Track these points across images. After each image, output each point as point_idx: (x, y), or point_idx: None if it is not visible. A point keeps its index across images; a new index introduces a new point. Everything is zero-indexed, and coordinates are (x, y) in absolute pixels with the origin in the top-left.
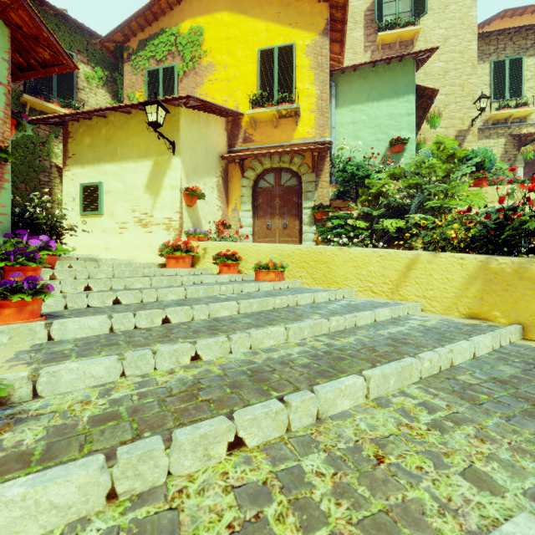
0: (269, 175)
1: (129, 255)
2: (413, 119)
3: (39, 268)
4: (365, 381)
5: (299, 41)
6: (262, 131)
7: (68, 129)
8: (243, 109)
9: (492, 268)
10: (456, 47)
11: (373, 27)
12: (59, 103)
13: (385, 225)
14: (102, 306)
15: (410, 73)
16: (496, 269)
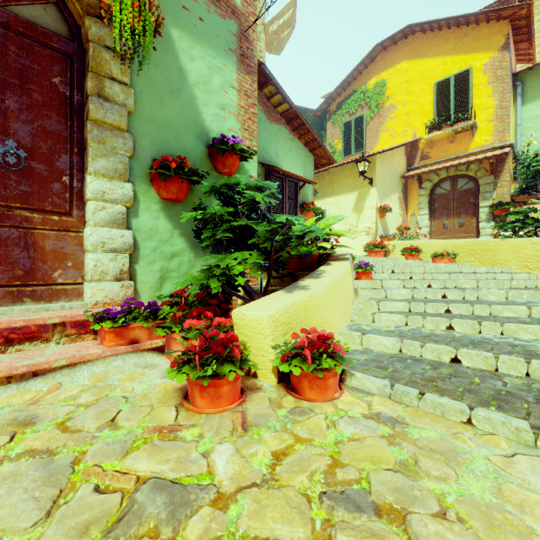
0: (445, 182)
1: None
2: None
3: None
4: (477, 282)
5: (476, 63)
6: (438, 148)
7: None
8: (420, 133)
9: None
10: None
11: None
12: None
13: None
14: None
15: None
16: None
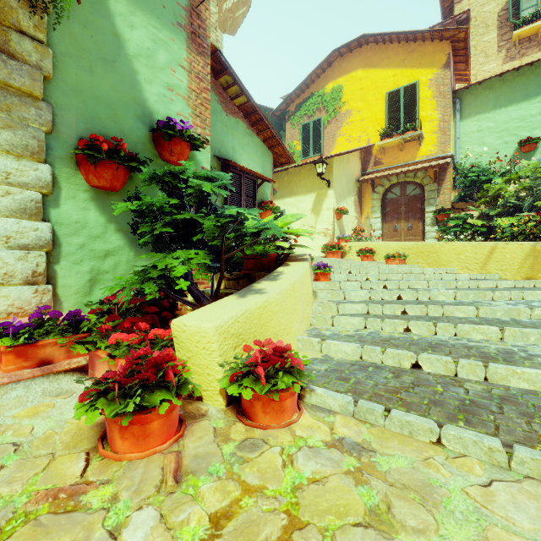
0: (395, 188)
1: None
2: None
3: None
4: (428, 283)
5: (422, 78)
6: (390, 155)
7: None
8: (374, 140)
9: (537, 249)
10: None
11: (508, 25)
12: None
13: (498, 223)
14: None
15: None
16: (539, 249)
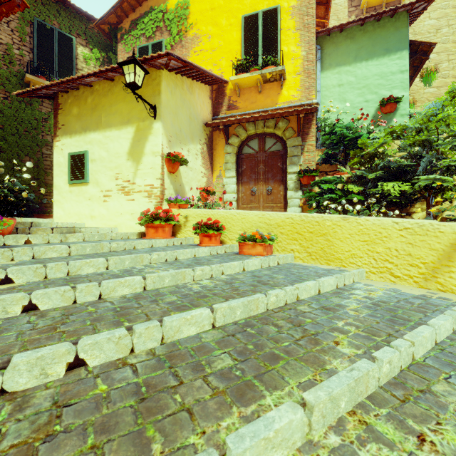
0: (253, 141)
1: (112, 223)
2: (406, 76)
3: None
4: None
5: (284, 3)
6: (246, 97)
7: (58, 101)
8: (227, 76)
9: None
10: (448, 2)
11: None
12: None
13: (386, 188)
14: (2, 317)
15: (404, 28)
16: None
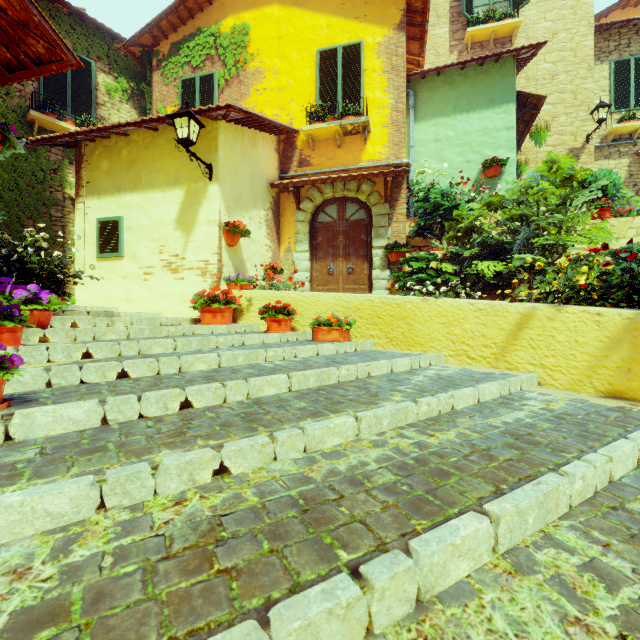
0: (331, 206)
1: (155, 307)
2: (513, 134)
3: (19, 329)
4: (490, 523)
5: (369, 38)
6: (322, 152)
7: (81, 152)
8: (298, 124)
9: None
10: (566, 43)
11: (460, 21)
12: (74, 121)
13: (480, 268)
14: (102, 381)
15: (510, 77)
16: None
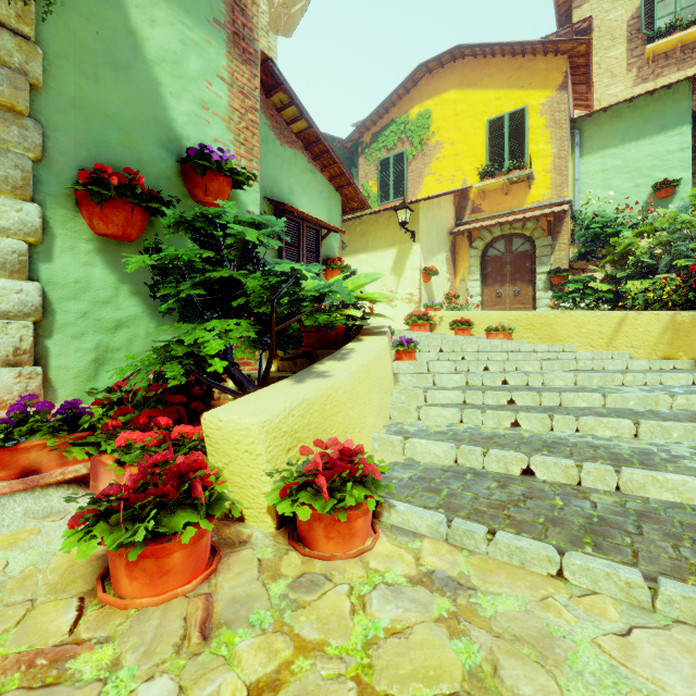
0: (499, 242)
1: None
2: (688, 154)
3: None
4: (541, 363)
5: (533, 102)
6: (492, 200)
7: None
8: (471, 181)
9: (677, 320)
10: None
11: (640, 37)
12: None
13: (627, 287)
14: None
15: (684, 100)
16: (679, 321)
